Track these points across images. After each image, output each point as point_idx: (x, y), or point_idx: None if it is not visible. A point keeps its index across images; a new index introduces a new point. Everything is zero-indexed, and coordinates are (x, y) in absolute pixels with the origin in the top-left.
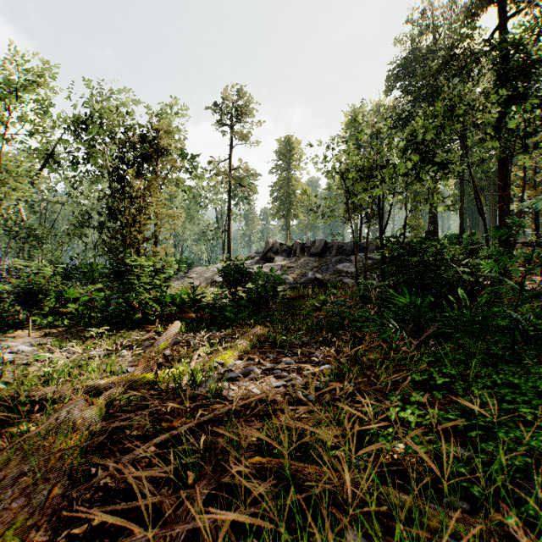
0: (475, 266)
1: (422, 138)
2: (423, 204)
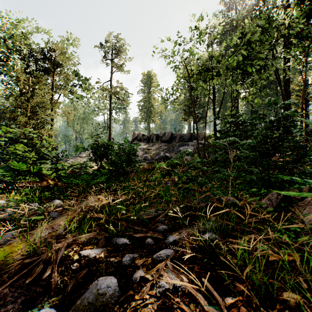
0: None
1: (247, 41)
2: (241, 101)
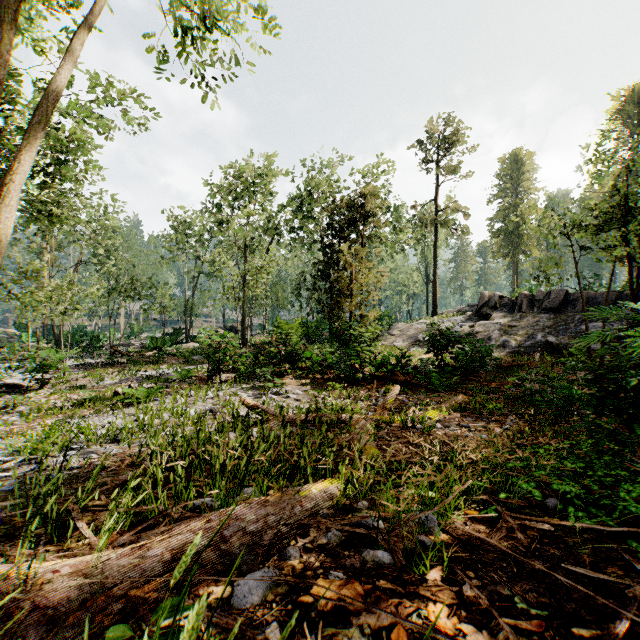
0: None
1: None
2: None
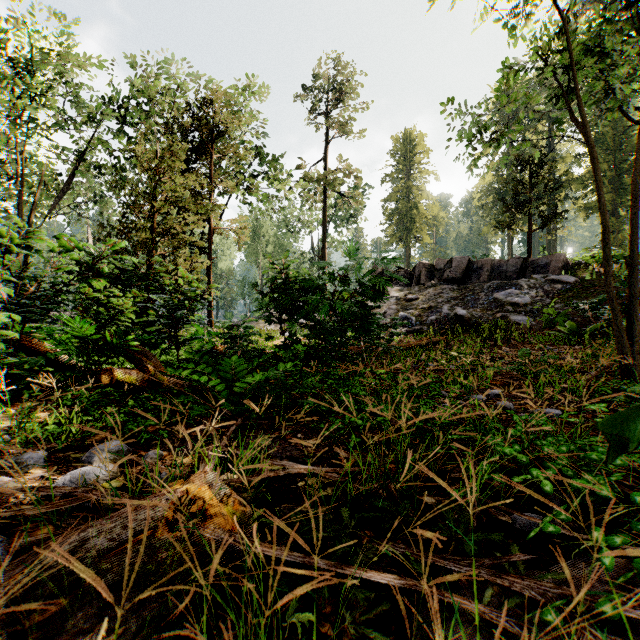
0: None
1: None
2: None
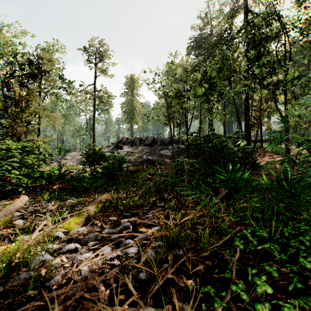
0: (245, 149)
1: (210, 75)
2: (209, 116)
